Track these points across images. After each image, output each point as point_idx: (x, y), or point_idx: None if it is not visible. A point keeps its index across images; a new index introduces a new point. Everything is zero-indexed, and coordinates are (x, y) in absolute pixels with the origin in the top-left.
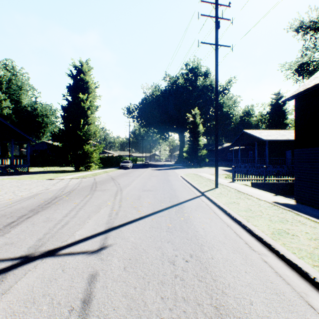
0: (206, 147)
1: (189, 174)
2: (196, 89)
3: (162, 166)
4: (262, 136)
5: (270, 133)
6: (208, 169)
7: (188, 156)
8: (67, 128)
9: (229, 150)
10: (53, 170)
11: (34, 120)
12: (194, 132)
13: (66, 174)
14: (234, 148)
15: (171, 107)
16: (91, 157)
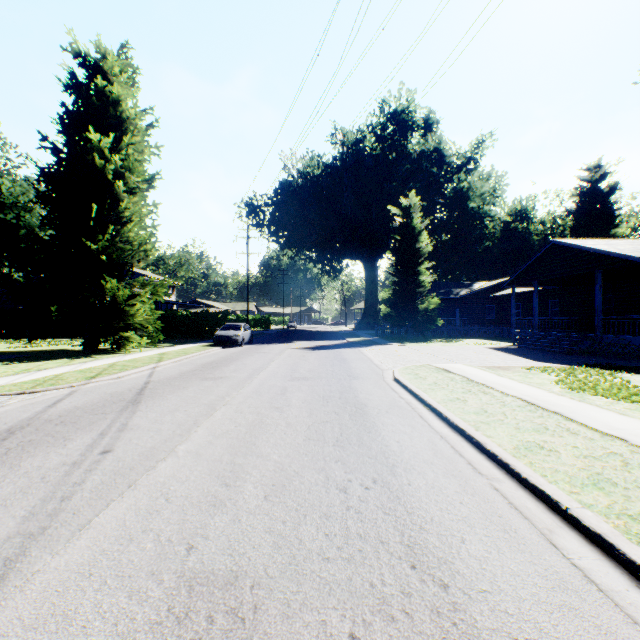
0: (432, 290)
1: (417, 368)
2: (405, 158)
3: (328, 336)
4: (625, 251)
5: (638, 244)
6: (451, 347)
7: (392, 313)
8: (57, 231)
9: (489, 298)
10: (24, 351)
11: (1, 221)
12: (407, 253)
13: (25, 366)
14: (505, 292)
15: (348, 199)
16: (129, 313)
